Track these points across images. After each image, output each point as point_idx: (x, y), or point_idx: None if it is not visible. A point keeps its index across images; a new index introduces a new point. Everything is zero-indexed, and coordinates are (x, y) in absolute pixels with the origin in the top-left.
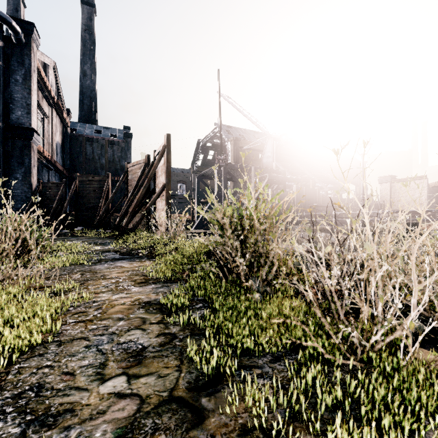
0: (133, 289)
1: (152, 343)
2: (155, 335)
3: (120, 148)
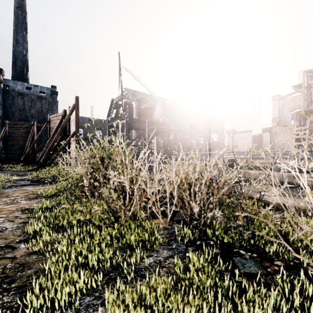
0: (23, 202)
1: (13, 226)
2: (18, 223)
3: (48, 102)
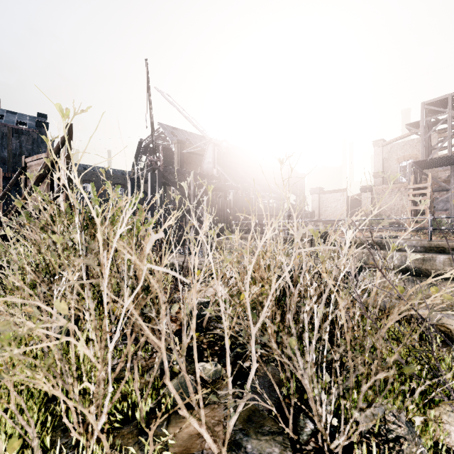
0: None
1: None
2: None
3: (31, 140)
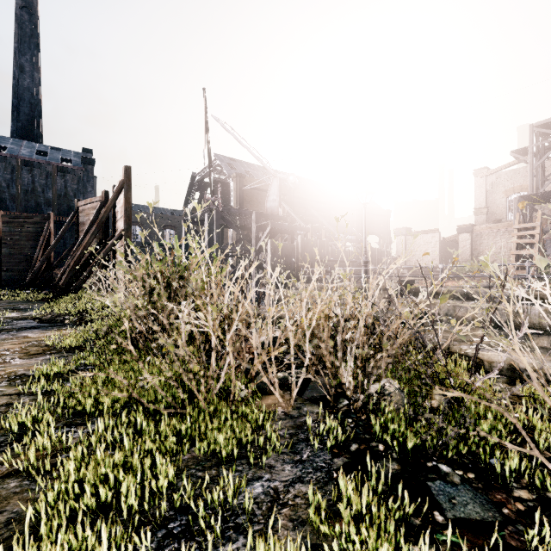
0: (16, 361)
1: None
2: None
3: (77, 179)
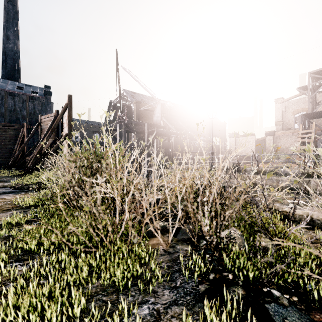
0: None
1: None
2: None
3: (41, 103)
